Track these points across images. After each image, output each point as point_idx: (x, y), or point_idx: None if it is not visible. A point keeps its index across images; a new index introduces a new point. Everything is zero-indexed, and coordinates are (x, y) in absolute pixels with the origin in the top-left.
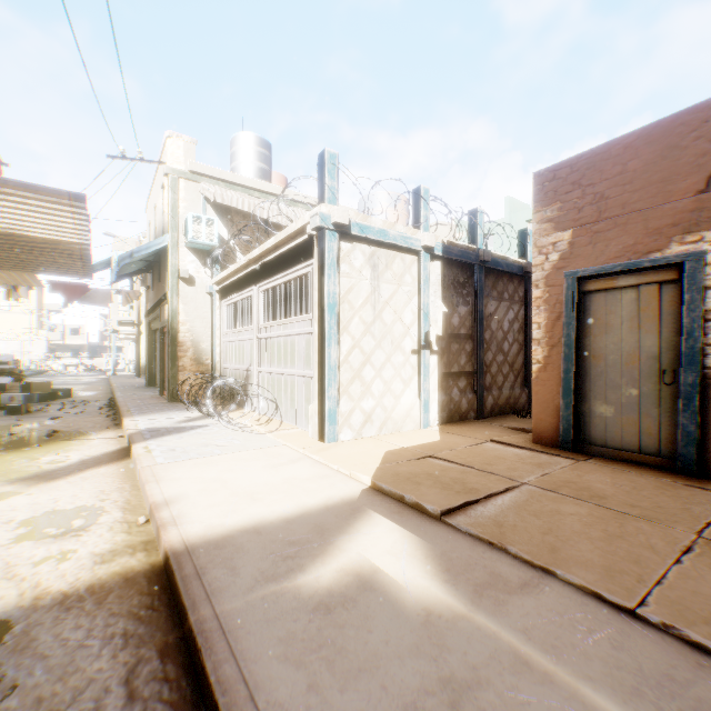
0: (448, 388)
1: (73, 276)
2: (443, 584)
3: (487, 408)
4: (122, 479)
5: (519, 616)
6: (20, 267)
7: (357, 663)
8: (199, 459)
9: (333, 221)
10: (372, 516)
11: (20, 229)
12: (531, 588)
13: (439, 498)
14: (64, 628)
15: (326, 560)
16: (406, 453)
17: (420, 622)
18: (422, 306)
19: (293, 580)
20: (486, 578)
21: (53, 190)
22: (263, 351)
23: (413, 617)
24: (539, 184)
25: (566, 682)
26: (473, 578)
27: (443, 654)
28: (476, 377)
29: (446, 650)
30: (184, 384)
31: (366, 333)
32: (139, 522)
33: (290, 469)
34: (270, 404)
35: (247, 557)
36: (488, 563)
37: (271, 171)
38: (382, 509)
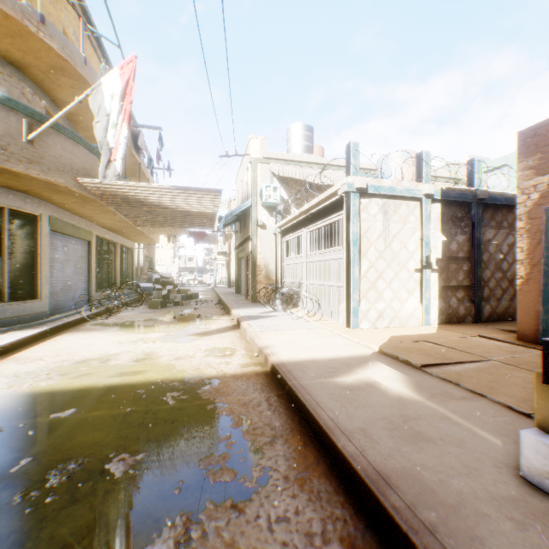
0: (446, 297)
1: (204, 228)
2: (412, 391)
3: (483, 314)
4: (240, 338)
5: (452, 406)
6: (181, 226)
7: (362, 405)
8: (277, 331)
9: (356, 187)
10: (377, 363)
11: (189, 208)
12: (466, 399)
13: (421, 359)
14: (238, 384)
15: (349, 375)
16: (406, 338)
17: (395, 400)
18: (423, 237)
19: (333, 379)
20: (439, 393)
21: (208, 189)
22: (310, 270)
23: (392, 398)
24: (520, 141)
25: (466, 426)
26: (431, 392)
27: (404, 409)
28: (472, 290)
29: (406, 408)
30: (260, 292)
31: (379, 258)
32: (254, 355)
33: (329, 339)
34: (314, 305)
35: (310, 369)
36: (443, 388)
37: (313, 146)
38: (384, 361)
